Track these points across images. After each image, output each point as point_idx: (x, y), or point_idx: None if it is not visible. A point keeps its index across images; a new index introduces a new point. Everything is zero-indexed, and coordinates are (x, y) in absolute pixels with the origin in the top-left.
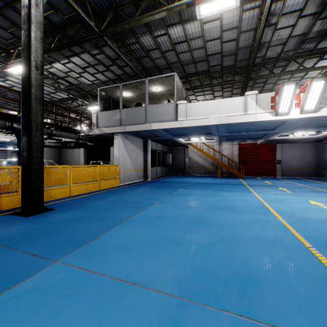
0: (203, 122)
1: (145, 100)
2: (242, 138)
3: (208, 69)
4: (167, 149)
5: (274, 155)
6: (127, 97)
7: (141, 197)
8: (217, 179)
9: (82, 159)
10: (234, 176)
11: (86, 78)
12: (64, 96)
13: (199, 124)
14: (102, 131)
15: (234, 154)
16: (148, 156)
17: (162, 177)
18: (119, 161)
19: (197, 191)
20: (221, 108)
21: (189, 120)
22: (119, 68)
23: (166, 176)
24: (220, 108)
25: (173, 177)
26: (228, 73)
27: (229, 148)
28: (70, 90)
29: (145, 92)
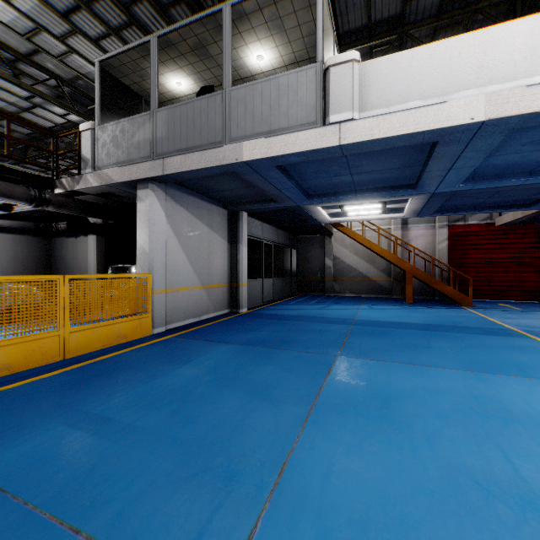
0: (424, 119)
1: (223, 72)
2: (477, 207)
3: (403, 9)
4: (287, 240)
5: (536, 250)
6: (185, 96)
7: (167, 445)
8: (411, 309)
9: (92, 259)
10: (439, 298)
11: (86, 57)
12: (57, 119)
13: (409, 128)
14: (105, 179)
15: (439, 249)
16: (242, 251)
17: (276, 300)
18: (150, 264)
19: (405, 372)
20: (501, 59)
21: (372, 117)
22: (160, 11)
23: (284, 297)
24: (496, 58)
25: (300, 302)
26: (454, 26)
27: (425, 235)
28: (63, 101)
29: (223, 48)
